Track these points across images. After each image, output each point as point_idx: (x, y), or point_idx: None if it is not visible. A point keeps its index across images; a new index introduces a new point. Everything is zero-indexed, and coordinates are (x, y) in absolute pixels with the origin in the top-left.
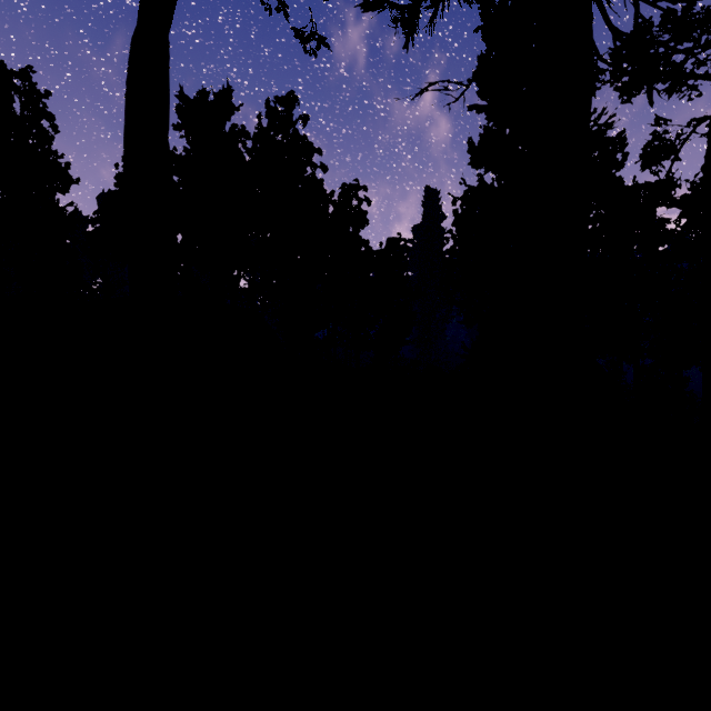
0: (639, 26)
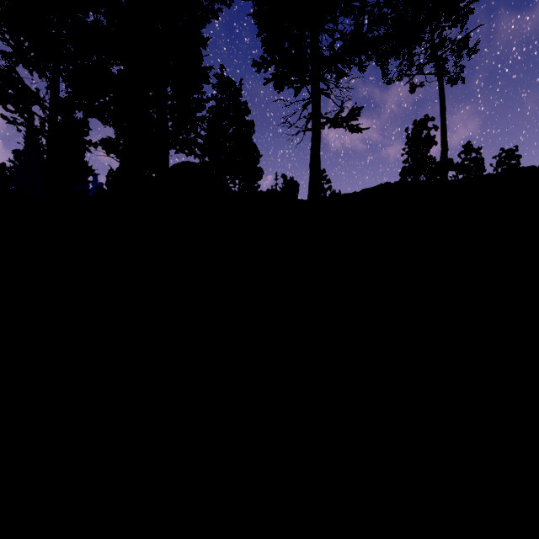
0: (104, 139)
